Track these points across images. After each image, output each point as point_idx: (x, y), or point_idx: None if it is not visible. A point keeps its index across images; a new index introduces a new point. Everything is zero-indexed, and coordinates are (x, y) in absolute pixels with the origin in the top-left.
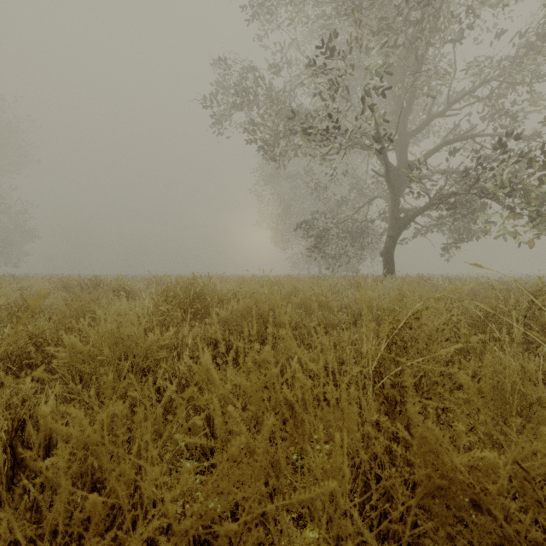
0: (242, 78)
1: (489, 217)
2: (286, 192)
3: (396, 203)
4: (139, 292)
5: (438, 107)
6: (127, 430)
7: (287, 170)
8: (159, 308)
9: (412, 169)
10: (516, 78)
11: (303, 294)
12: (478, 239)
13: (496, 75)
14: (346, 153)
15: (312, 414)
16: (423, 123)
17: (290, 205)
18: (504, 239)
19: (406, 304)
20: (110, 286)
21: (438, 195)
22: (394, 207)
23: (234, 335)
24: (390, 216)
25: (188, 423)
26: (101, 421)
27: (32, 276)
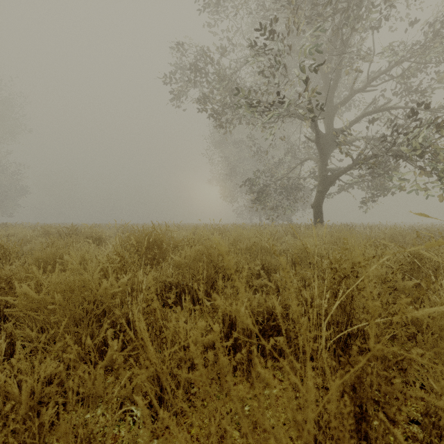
0: (196, 60)
1: (403, 175)
2: (232, 155)
3: (324, 164)
4: (108, 238)
5: (358, 85)
6: (78, 378)
7: (233, 137)
8: (117, 254)
9: (338, 135)
10: (425, 59)
11: (248, 240)
12: (391, 194)
13: (409, 57)
14: (283, 121)
15: (284, 441)
16: (347, 97)
17: (236, 166)
18: (416, 193)
19: (352, 252)
20: (83, 233)
21: (360, 157)
22: (323, 167)
23: (187, 278)
24: (319, 174)
25: (131, 383)
26: (28, 391)
27: (22, 225)
